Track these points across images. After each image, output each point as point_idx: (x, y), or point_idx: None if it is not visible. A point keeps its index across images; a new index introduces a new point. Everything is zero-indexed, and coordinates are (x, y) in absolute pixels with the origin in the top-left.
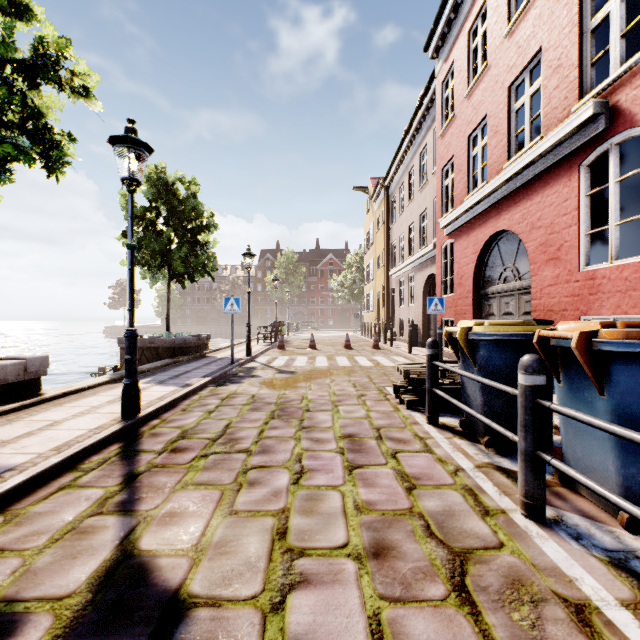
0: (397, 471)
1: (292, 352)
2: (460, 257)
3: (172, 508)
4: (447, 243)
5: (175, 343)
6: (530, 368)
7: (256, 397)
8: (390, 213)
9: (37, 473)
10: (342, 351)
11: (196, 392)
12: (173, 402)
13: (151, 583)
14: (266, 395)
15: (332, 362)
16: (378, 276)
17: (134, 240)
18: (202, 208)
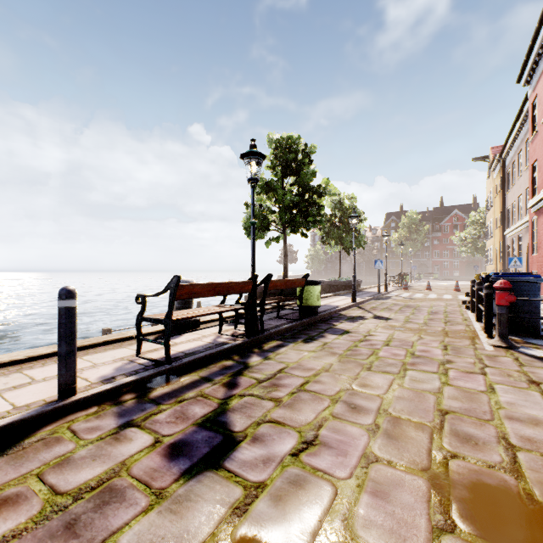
0: (445, 316)
1: (413, 292)
2: (539, 229)
3: (380, 313)
4: (534, 218)
5: (346, 283)
6: (476, 284)
7: (395, 303)
8: (505, 182)
9: (345, 306)
10: (451, 292)
11: (368, 301)
12: (363, 301)
13: (383, 317)
14: (399, 303)
15: (439, 296)
16: (496, 234)
17: (325, 232)
18: (358, 211)
